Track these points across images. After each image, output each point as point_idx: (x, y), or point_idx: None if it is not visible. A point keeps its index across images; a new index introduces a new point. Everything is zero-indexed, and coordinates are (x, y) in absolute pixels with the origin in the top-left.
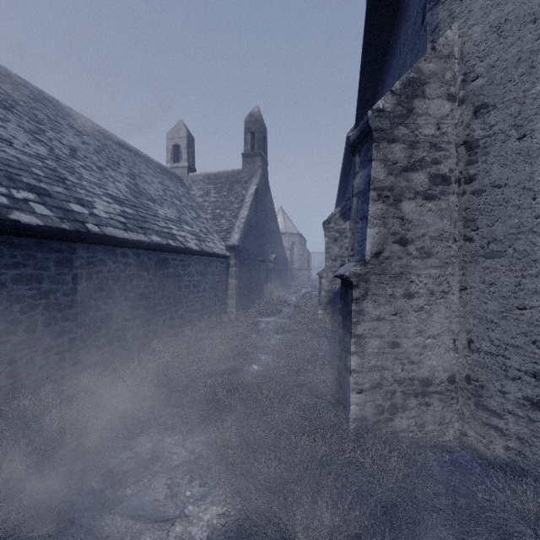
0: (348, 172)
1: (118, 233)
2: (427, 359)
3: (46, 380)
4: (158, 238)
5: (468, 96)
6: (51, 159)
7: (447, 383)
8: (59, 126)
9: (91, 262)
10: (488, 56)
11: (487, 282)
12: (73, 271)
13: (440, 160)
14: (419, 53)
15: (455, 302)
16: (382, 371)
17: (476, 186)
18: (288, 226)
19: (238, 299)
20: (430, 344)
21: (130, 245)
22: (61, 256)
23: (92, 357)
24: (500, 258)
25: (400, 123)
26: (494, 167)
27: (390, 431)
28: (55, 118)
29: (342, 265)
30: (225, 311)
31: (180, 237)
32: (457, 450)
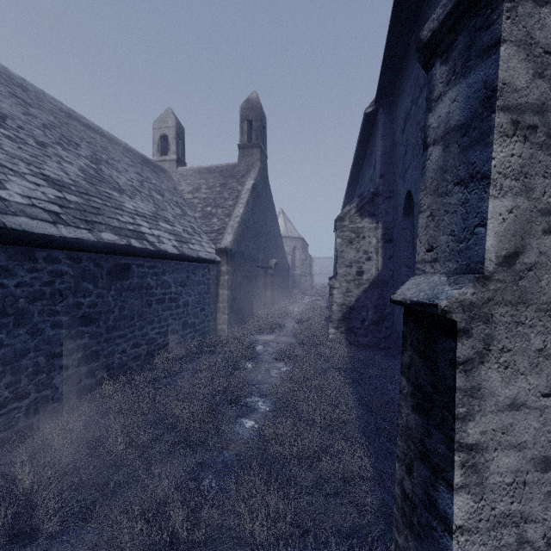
0: (361, 163)
1: (36, 226)
2: None
3: None
4: (113, 236)
5: None
6: None
7: None
8: None
9: None
10: None
11: None
12: None
13: None
14: None
15: None
16: (522, 525)
17: None
18: (290, 229)
19: (231, 314)
20: None
21: (58, 245)
22: None
23: None
24: None
25: None
26: None
27: None
28: None
29: (359, 272)
30: (215, 328)
31: (152, 236)
32: None
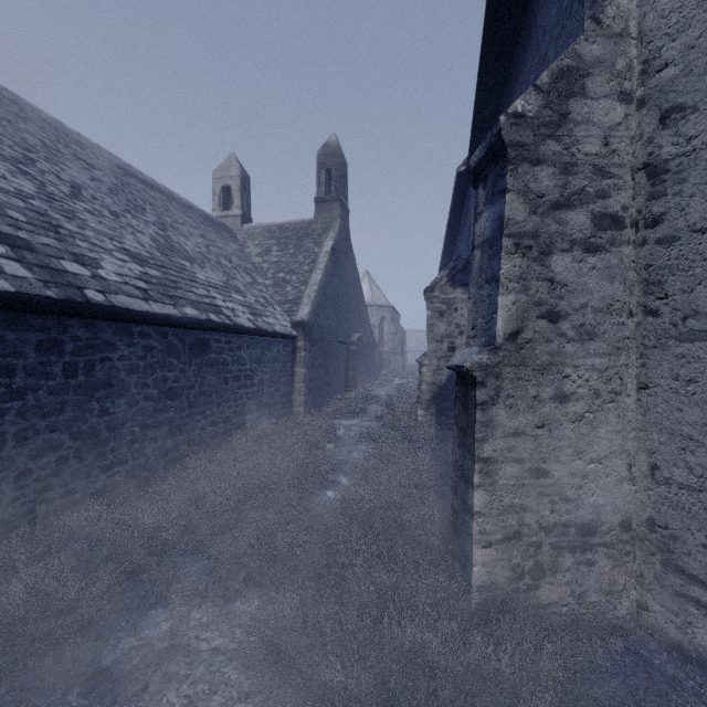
0: (458, 222)
1: (134, 303)
2: (589, 494)
3: (21, 519)
4: (194, 311)
5: (651, 95)
6: (39, 198)
7: (619, 531)
8: (59, 155)
9: (93, 346)
10: (685, 31)
11: (682, 377)
12: (65, 358)
13: (608, 192)
14: (571, 38)
15: (631, 408)
16: (521, 514)
17: (664, 232)
18: (377, 296)
19: (308, 395)
20: (594, 472)
21: (152, 322)
22: (45, 338)
23: (94, 482)
24: (705, 341)
25: (548, 135)
26: (693, 201)
27: (533, 605)
28: (54, 145)
29: (451, 348)
30: (291, 411)
31: (227, 310)
32: (634, 632)
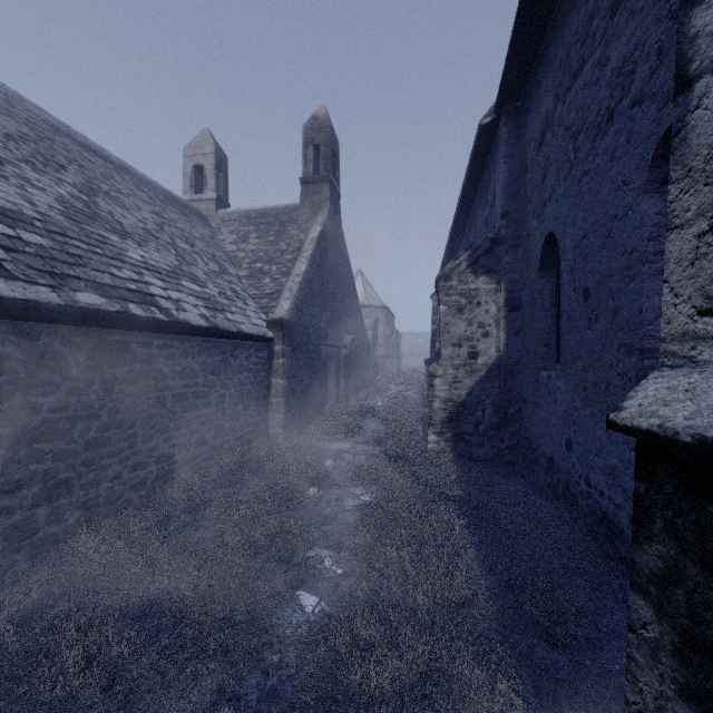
0: (470, 203)
1: None
2: None
3: None
4: (97, 298)
5: None
6: None
7: None
8: None
9: None
10: None
11: None
12: None
13: None
14: None
15: None
16: None
17: None
18: (370, 296)
19: (288, 412)
20: None
21: None
22: None
23: None
24: None
25: None
26: None
27: None
28: None
29: (472, 354)
30: (266, 434)
31: (167, 301)
32: None
